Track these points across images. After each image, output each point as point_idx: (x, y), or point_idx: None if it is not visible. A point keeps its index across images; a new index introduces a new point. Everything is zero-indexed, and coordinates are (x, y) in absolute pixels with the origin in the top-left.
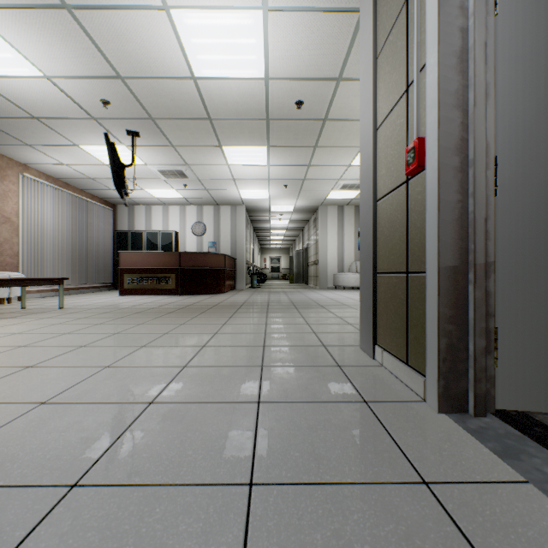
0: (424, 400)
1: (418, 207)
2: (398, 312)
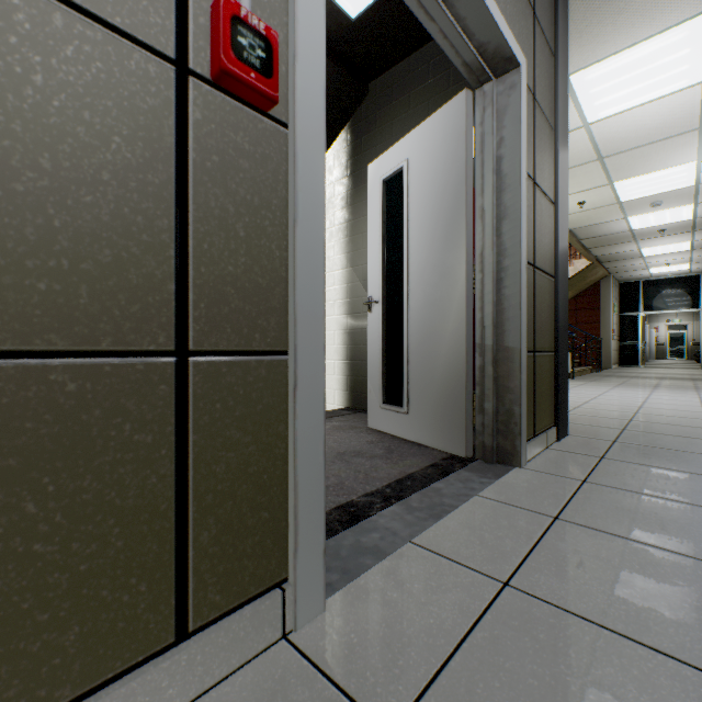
0: (284, 635)
1: (242, 187)
2: (115, 504)
